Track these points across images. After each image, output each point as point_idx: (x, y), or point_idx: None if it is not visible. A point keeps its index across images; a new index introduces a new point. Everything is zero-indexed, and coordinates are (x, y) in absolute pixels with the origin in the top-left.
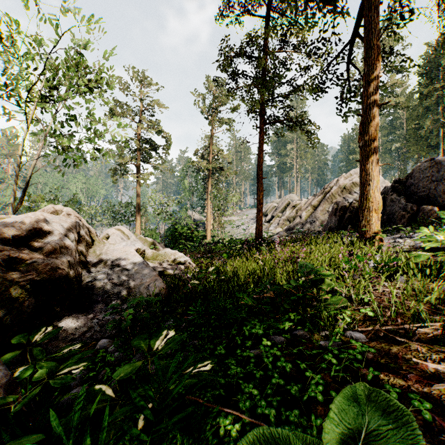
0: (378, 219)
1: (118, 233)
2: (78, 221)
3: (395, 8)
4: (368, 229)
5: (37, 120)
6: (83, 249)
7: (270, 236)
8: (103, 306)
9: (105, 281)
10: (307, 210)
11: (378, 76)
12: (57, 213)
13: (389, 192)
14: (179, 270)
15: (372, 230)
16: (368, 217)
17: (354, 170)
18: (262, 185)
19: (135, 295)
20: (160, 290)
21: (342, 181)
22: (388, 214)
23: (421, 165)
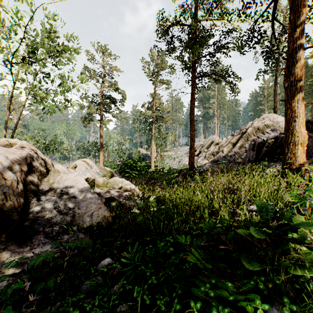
0: (303, 152)
1: (83, 164)
2: (32, 153)
3: None
4: (293, 161)
5: (25, 80)
6: (33, 179)
7: (199, 166)
8: (44, 236)
9: (51, 210)
10: (228, 146)
11: (303, 22)
12: (12, 145)
13: None
14: (124, 196)
15: (297, 162)
16: (293, 150)
17: (265, 114)
18: (194, 126)
19: (78, 223)
20: (103, 219)
21: (256, 123)
22: None
23: None
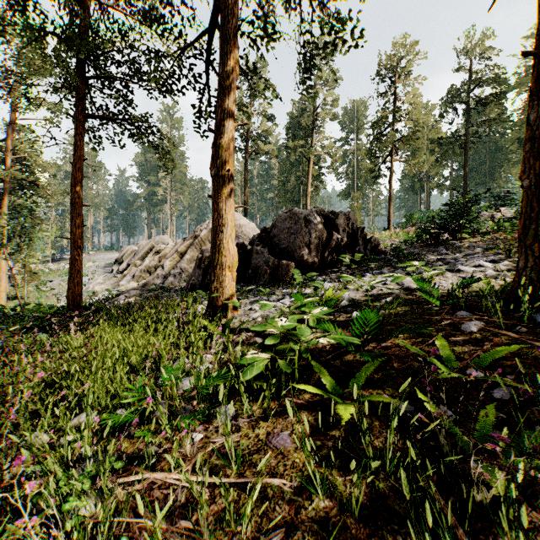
0: (233, 279)
1: None
2: None
3: (258, 23)
4: (220, 294)
5: None
6: None
7: (116, 295)
8: None
9: None
10: (172, 258)
11: (233, 84)
12: None
13: (256, 242)
14: None
15: (225, 295)
16: (220, 276)
17: None
18: (81, 217)
19: None
20: None
21: None
22: (253, 268)
23: (283, 215)
